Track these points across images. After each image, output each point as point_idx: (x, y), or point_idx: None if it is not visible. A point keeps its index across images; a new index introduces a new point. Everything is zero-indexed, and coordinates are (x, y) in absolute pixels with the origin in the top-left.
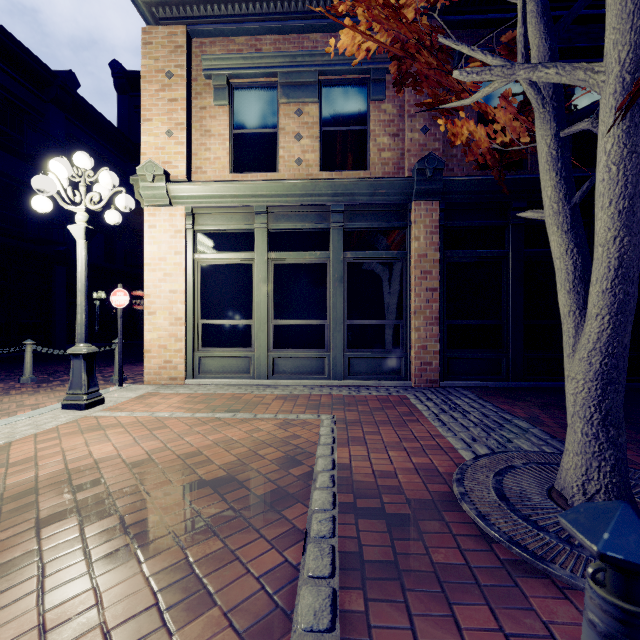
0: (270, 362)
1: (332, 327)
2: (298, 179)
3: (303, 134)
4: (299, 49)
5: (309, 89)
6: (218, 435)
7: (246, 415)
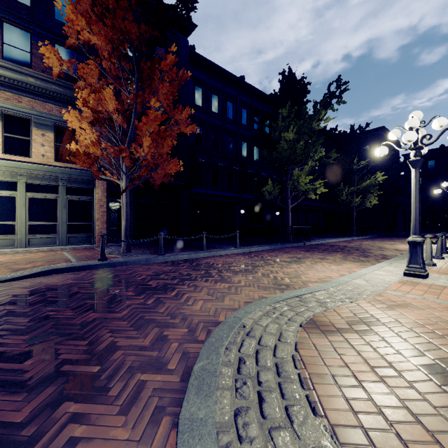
0: (27, 240)
1: (61, 225)
2: (44, 164)
3: (46, 144)
4: (43, 108)
5: (49, 127)
6: (26, 257)
7: (30, 254)
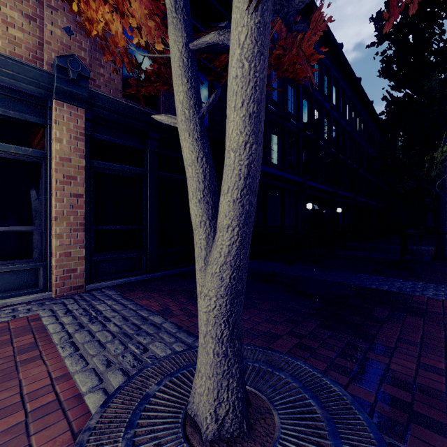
0: None
1: None
2: None
3: None
4: None
5: None
6: None
7: None
